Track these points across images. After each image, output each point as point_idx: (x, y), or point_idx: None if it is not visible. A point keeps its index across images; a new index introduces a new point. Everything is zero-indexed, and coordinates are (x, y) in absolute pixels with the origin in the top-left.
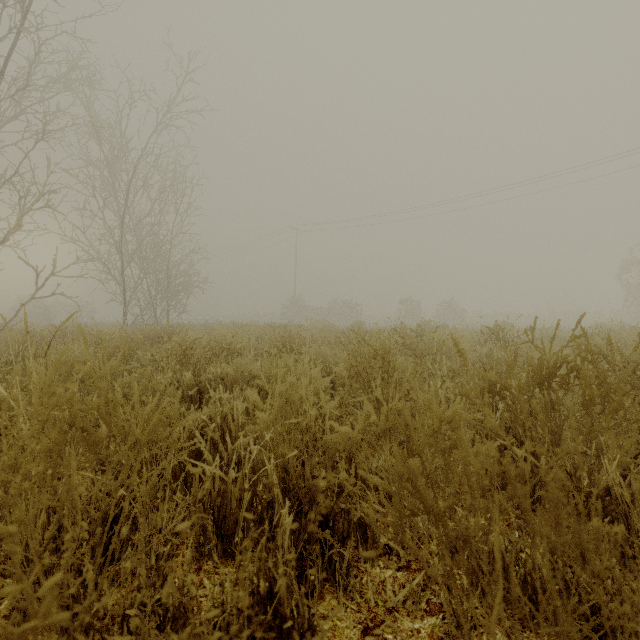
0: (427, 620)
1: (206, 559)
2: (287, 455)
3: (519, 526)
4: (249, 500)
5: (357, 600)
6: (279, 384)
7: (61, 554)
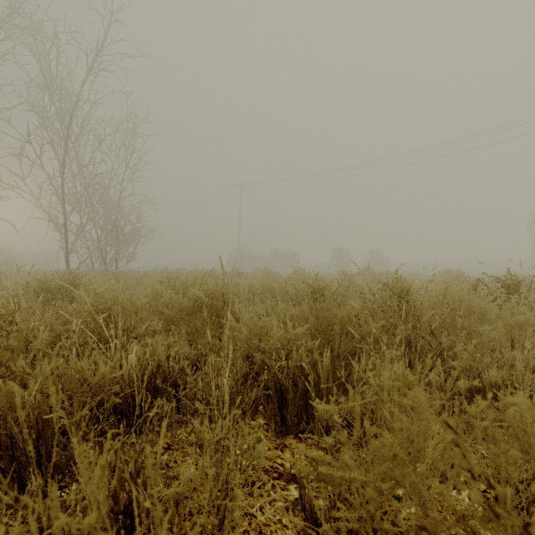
0: None
1: None
2: None
3: None
4: None
5: None
6: None
7: None
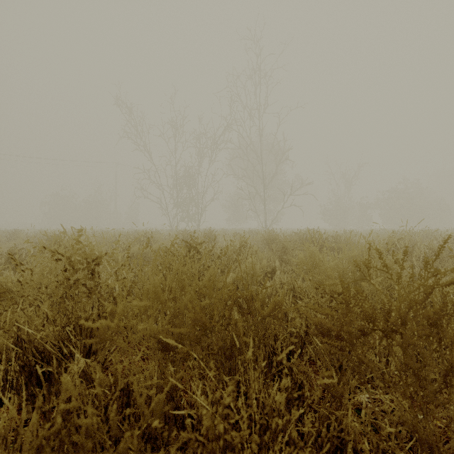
0: None
1: None
2: None
3: None
4: None
5: None
6: None
7: None
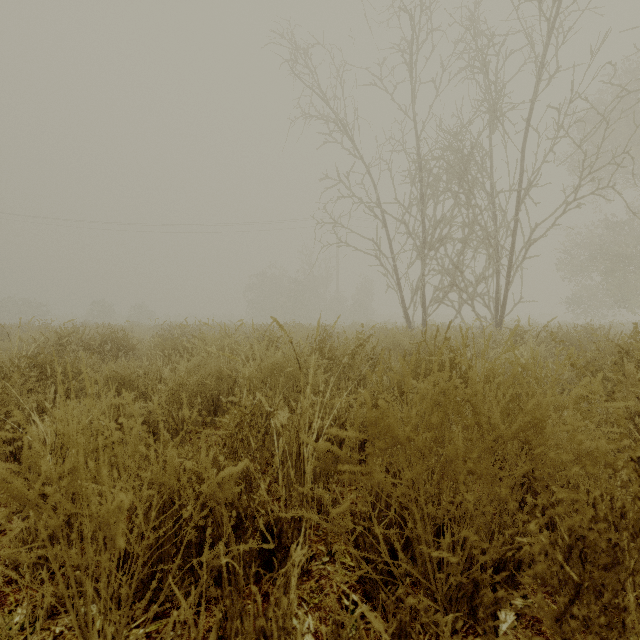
0: None
1: None
2: None
3: None
4: None
5: None
6: None
7: None
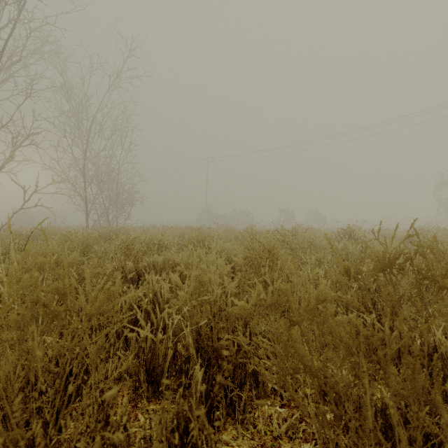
0: (303, 446)
1: (140, 399)
2: (199, 323)
3: (369, 374)
4: (172, 355)
5: (251, 430)
6: (194, 270)
7: (30, 398)
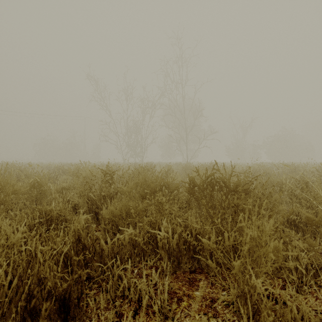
0: None
1: None
2: None
3: None
4: None
5: None
6: None
7: None
